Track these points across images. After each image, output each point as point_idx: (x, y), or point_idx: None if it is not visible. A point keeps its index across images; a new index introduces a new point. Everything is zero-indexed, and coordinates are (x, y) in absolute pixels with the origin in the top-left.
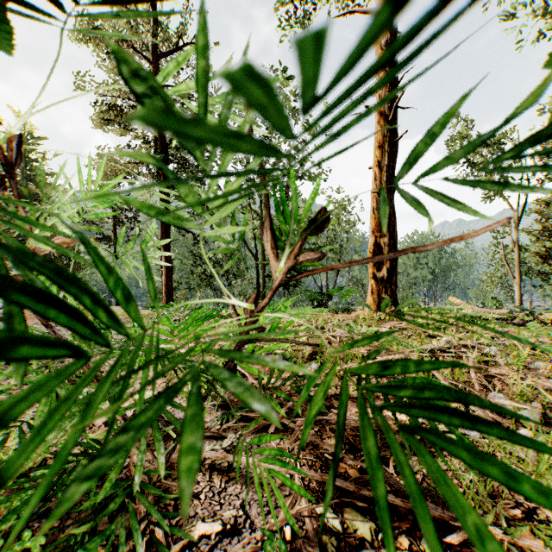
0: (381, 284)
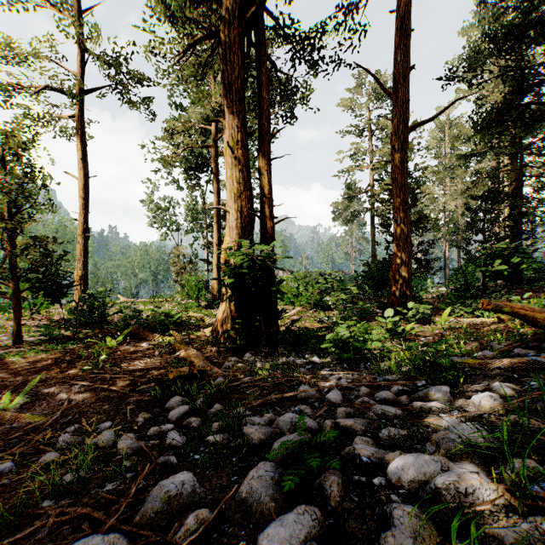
0: (81, 291)
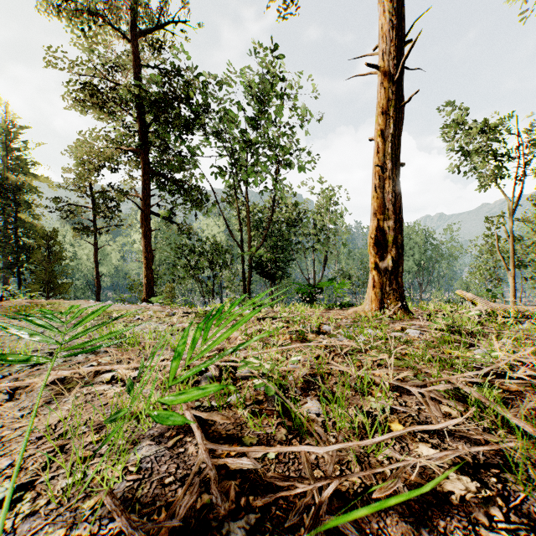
0: (385, 275)
